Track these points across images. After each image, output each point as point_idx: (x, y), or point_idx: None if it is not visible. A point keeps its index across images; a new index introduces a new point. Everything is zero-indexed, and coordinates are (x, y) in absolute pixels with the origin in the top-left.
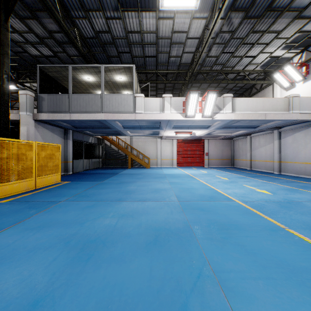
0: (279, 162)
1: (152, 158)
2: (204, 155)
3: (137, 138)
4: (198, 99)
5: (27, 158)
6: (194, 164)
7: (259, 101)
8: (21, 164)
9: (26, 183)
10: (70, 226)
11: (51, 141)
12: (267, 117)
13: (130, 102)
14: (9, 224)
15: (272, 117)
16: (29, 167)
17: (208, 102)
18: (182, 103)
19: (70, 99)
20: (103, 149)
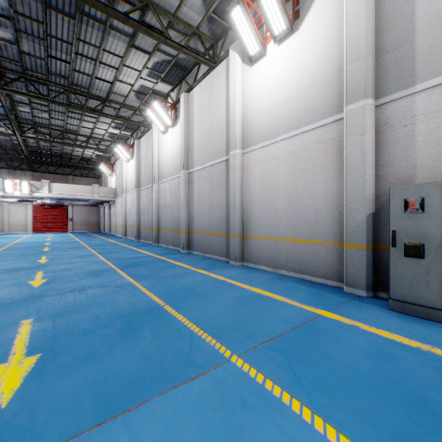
0: (110, 225)
1: None
2: (68, 220)
3: None
4: (13, 183)
5: None
6: (56, 230)
7: (72, 186)
8: None
9: None
10: None
11: None
12: (76, 197)
13: None
14: None
15: (80, 197)
16: None
17: (23, 186)
18: (3, 183)
19: None
20: None
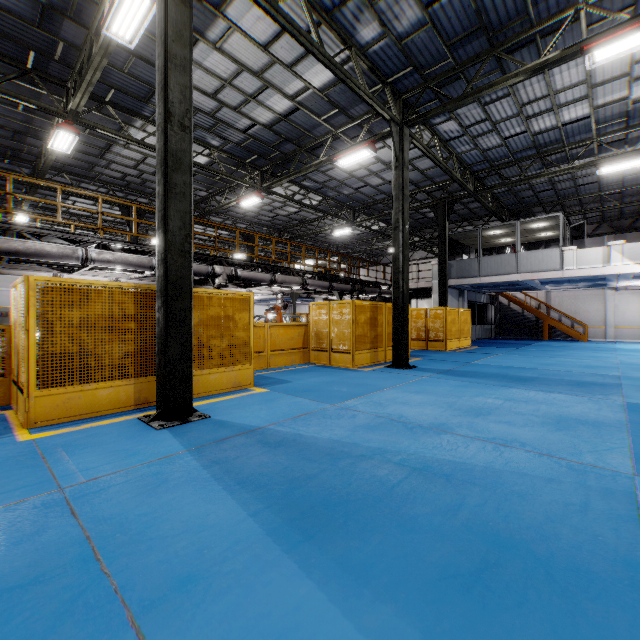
0: None
1: (593, 324)
2: None
3: (560, 291)
4: None
5: (456, 322)
6: None
7: None
8: (454, 327)
9: (456, 343)
10: (524, 360)
11: (450, 305)
12: None
13: (555, 258)
14: (485, 357)
15: None
16: (457, 330)
17: None
18: None
19: (480, 263)
20: (496, 311)
